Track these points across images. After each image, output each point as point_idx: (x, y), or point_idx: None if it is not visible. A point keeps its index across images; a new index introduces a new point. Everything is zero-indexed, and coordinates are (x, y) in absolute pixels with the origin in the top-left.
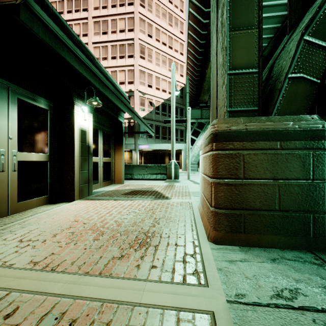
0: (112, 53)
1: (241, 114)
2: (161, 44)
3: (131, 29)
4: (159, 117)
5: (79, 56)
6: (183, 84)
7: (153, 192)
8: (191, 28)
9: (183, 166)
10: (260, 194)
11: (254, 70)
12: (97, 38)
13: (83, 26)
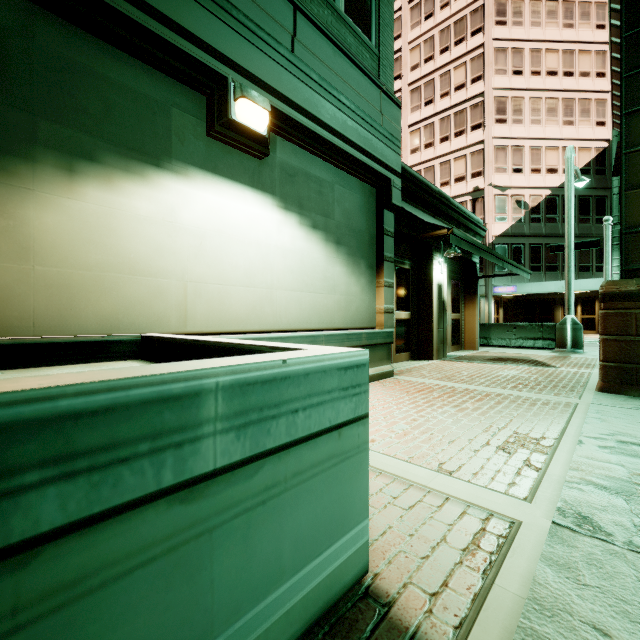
0: (441, 133)
1: None
2: (543, 77)
3: (478, 77)
4: (539, 228)
5: (468, 241)
6: (605, 141)
7: (529, 361)
8: (617, 49)
9: None
10: None
11: None
12: (415, 117)
13: None
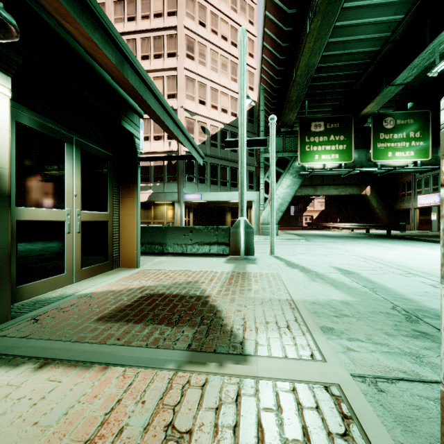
0: (142, 50)
1: None
2: (219, 38)
3: (173, 12)
4: (217, 152)
5: None
6: (253, 101)
7: (194, 306)
8: None
9: (254, 227)
10: None
11: None
12: (119, 28)
13: None
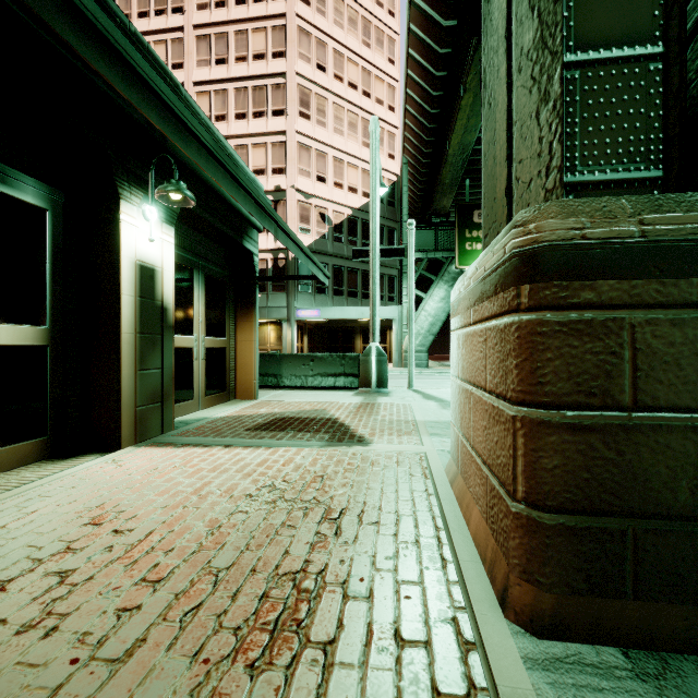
0: (237, 106)
1: (607, 193)
2: (346, 86)
3: (280, 53)
4: (342, 249)
5: None
6: (395, 175)
7: (325, 424)
8: (414, 42)
9: (394, 356)
10: (692, 464)
11: (650, 48)
12: (203, 74)
13: (174, 46)
